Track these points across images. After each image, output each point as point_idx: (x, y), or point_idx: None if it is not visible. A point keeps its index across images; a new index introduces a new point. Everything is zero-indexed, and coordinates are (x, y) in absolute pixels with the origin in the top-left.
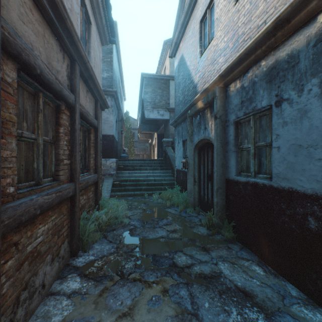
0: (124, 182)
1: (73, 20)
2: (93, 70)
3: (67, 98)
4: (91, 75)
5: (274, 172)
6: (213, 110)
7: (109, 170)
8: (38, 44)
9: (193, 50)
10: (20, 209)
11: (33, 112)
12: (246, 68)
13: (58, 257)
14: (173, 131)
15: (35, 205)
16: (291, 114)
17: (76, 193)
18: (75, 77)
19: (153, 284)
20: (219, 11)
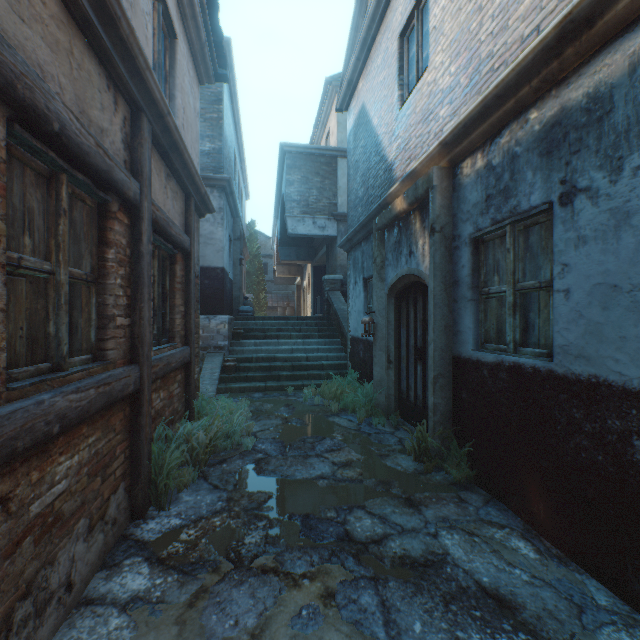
0: (246, 364)
1: (137, 27)
2: (179, 131)
3: (123, 188)
4: (176, 142)
5: (559, 344)
6: (426, 216)
7: (216, 339)
8: (57, 68)
9: (386, 93)
10: (12, 424)
11: (48, 216)
12: (496, 126)
13: (102, 522)
14: (344, 260)
15: (48, 414)
16: (594, 220)
17: (143, 387)
18: (141, 145)
19: (303, 579)
20: (439, 13)
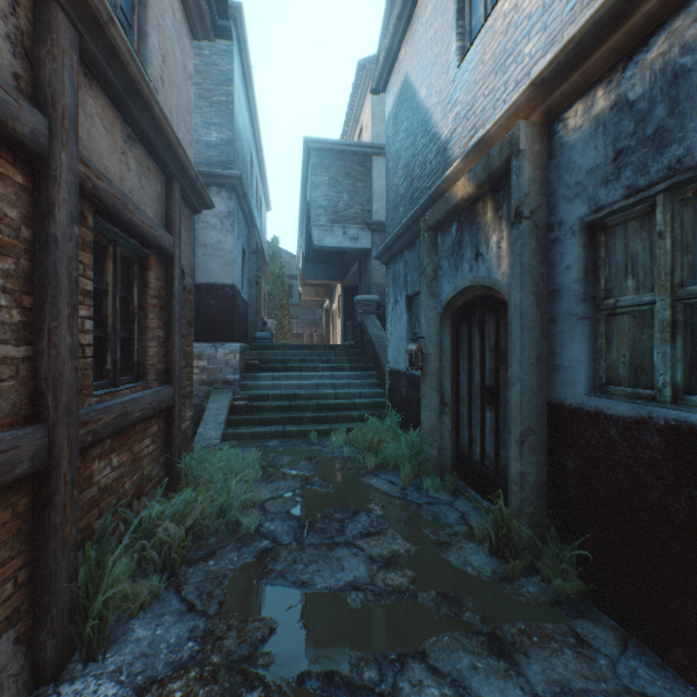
0: (260, 402)
1: None
2: (138, 62)
3: None
4: (135, 80)
5: None
6: (504, 200)
7: (224, 372)
8: None
9: (439, 51)
10: None
11: None
12: (640, 33)
13: None
14: (380, 278)
15: None
16: None
17: (57, 460)
18: (52, 56)
19: None
20: None
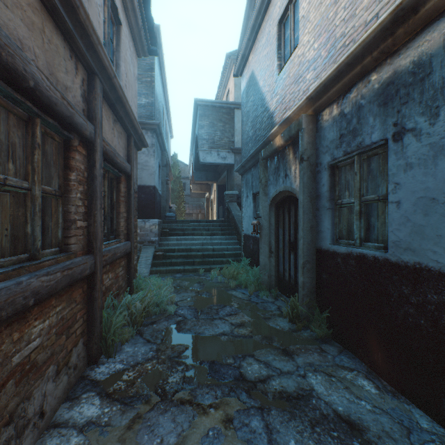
0: (170, 253)
1: (92, 15)
2: (122, 89)
3: (82, 129)
4: (120, 97)
5: (392, 240)
6: (297, 150)
7: (149, 236)
8: (32, 42)
9: (269, 63)
10: None
11: (26, 148)
12: (347, 85)
13: (66, 367)
14: (239, 181)
15: (25, 291)
16: (418, 152)
17: (96, 270)
18: (95, 99)
19: (210, 408)
20: (306, 6)
